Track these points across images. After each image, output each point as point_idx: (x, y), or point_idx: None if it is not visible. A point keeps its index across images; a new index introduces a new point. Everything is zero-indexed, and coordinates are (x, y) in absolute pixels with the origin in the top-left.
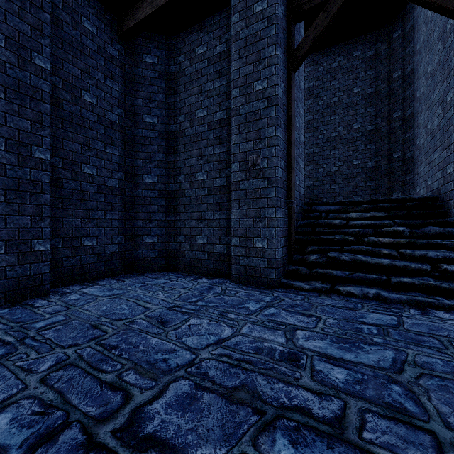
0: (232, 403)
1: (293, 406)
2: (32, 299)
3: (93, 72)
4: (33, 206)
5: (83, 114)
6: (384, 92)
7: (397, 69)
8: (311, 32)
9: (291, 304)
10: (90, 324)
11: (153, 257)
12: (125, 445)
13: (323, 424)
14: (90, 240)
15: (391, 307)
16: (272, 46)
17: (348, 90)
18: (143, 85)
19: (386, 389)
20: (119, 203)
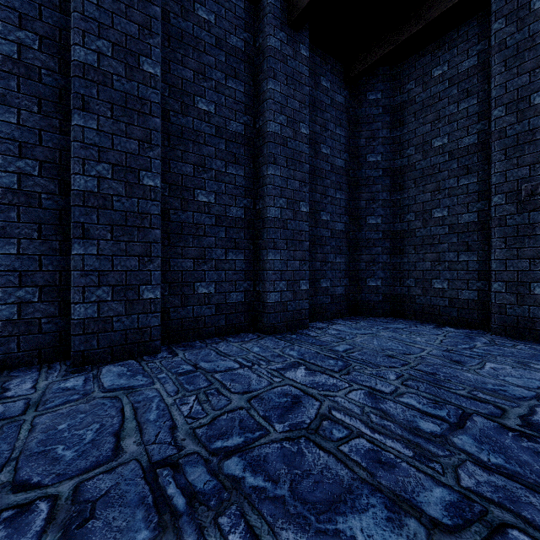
0: None
1: None
2: (300, 330)
3: (327, 125)
4: (300, 252)
5: (321, 166)
6: None
7: None
8: None
9: None
10: (383, 354)
11: (376, 301)
12: None
13: None
14: (325, 282)
15: None
16: None
17: None
18: (366, 124)
19: None
20: (345, 246)
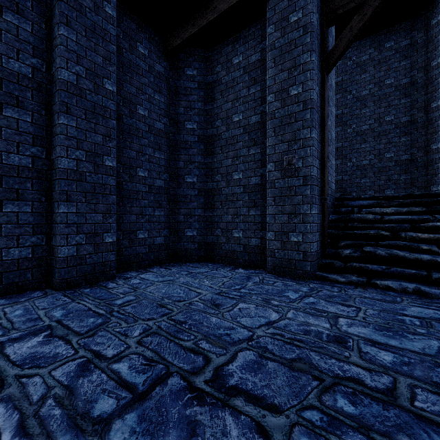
0: (293, 370)
1: (347, 377)
2: (104, 282)
3: (145, 89)
4: (104, 205)
5: (137, 125)
6: (420, 82)
7: (436, 56)
8: (346, 35)
9: (328, 295)
10: (157, 303)
11: (193, 249)
12: (218, 391)
13: (377, 392)
14: (143, 233)
15: (432, 302)
16: (307, 53)
17: (380, 82)
18: (184, 95)
19: (434, 372)
20: (165, 201)
